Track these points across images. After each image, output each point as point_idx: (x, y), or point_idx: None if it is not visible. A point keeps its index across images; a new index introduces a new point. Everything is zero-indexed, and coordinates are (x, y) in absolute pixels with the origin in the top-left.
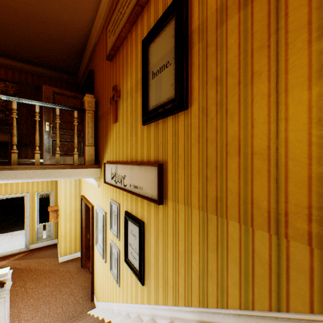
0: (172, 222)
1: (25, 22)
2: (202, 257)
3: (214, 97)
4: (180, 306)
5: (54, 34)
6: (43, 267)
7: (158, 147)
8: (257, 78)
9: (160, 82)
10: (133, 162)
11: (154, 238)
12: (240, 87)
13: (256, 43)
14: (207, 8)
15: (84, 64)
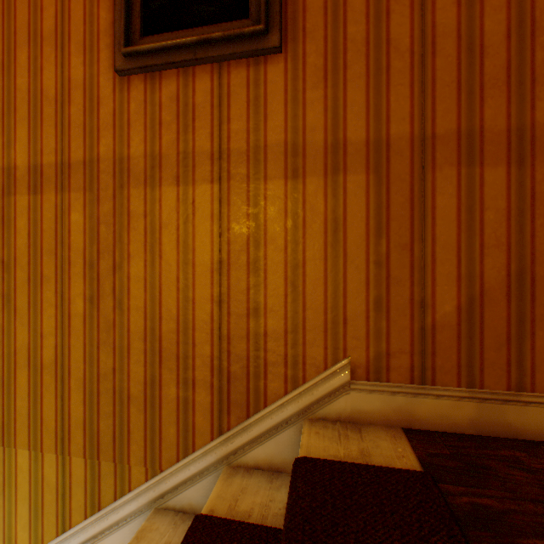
0: None
1: None
2: None
3: (2, 286)
4: None
5: None
6: None
7: None
8: (48, 283)
9: None
10: None
11: None
12: (31, 286)
13: (47, 244)
14: None
15: None
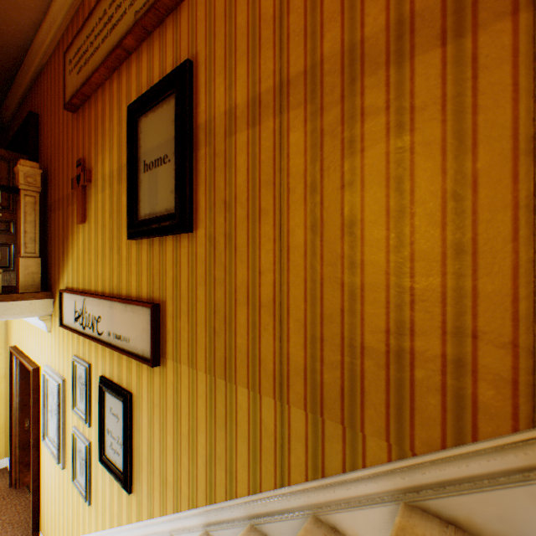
0: (173, 392)
1: None
2: (209, 436)
3: (223, 226)
4: (183, 511)
5: None
6: None
7: (153, 278)
8: (265, 217)
9: (155, 180)
10: (115, 295)
11: (147, 418)
12: (249, 222)
13: (264, 175)
14: (215, 104)
15: (17, 94)
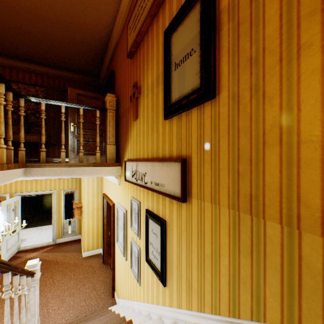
0: (197, 222)
1: (52, 29)
2: (232, 261)
3: (248, 81)
4: (206, 313)
5: (78, 38)
6: (68, 261)
7: (181, 142)
8: (306, 51)
9: (183, 72)
10: (154, 159)
11: (176, 238)
12: (282, 65)
13: (304, 9)
14: None
15: (105, 65)
